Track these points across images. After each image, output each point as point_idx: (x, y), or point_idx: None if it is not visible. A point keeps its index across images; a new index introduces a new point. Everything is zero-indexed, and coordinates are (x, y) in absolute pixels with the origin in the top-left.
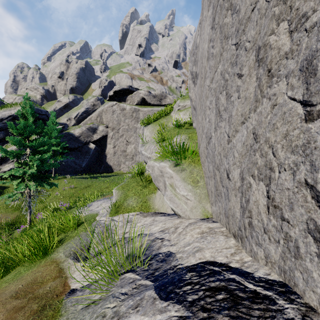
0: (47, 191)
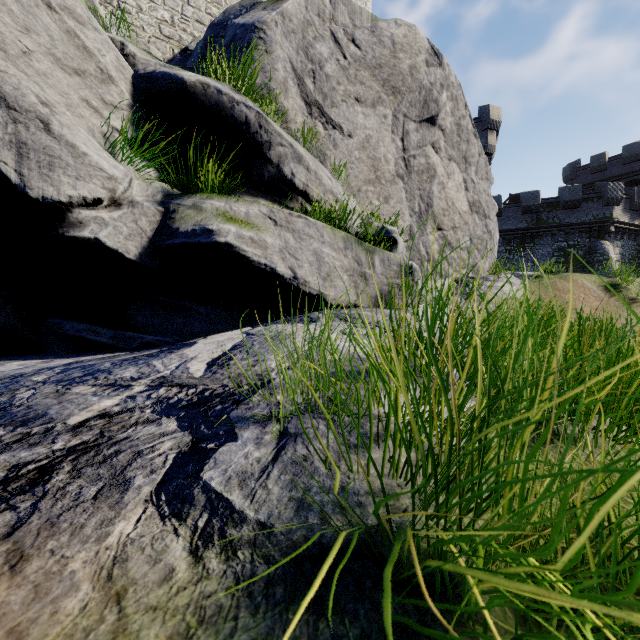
0: None
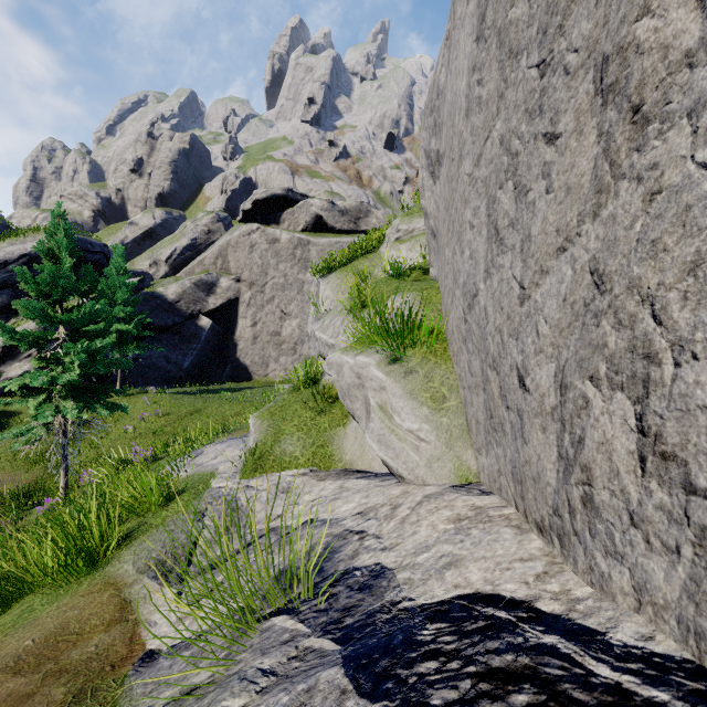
0: (106, 421)
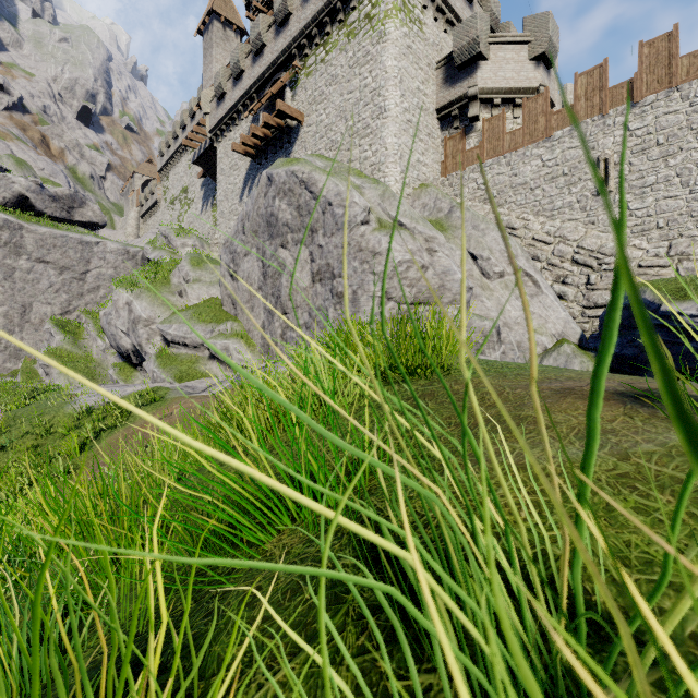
0: None
